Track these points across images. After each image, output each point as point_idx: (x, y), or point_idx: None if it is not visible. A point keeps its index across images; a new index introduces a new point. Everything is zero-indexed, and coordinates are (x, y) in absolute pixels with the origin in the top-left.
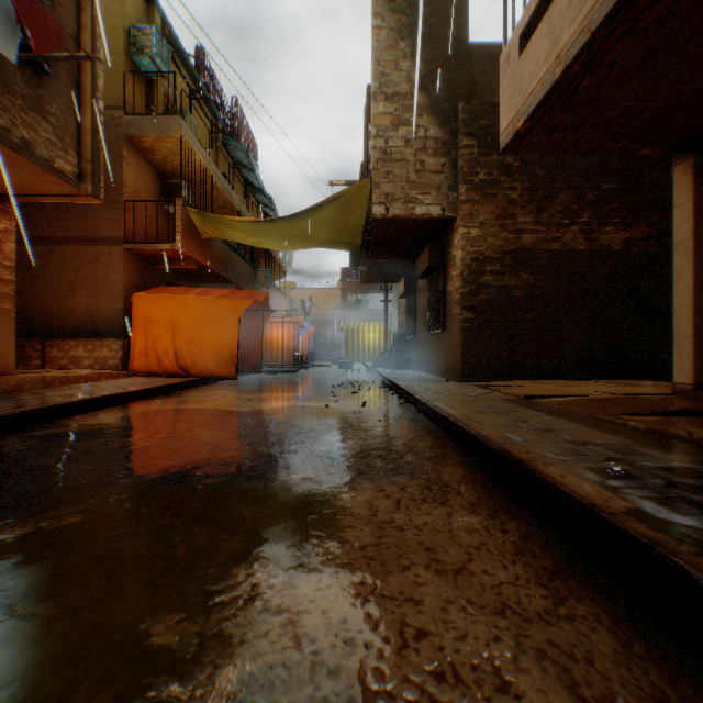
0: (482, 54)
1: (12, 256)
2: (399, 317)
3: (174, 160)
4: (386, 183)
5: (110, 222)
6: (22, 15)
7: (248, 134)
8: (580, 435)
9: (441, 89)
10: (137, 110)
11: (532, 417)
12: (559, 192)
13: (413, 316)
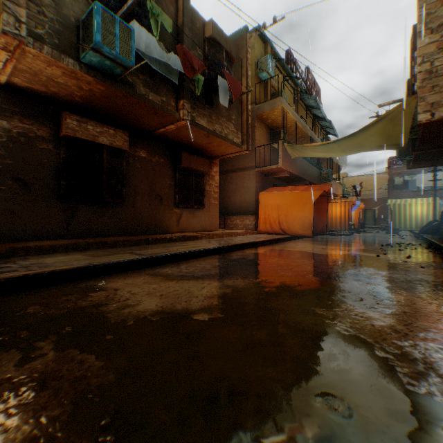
0: None
1: (217, 182)
2: None
3: (276, 120)
4: (430, 96)
5: (249, 159)
6: (230, 88)
7: (315, 86)
8: None
9: None
10: (260, 100)
11: None
12: None
13: None
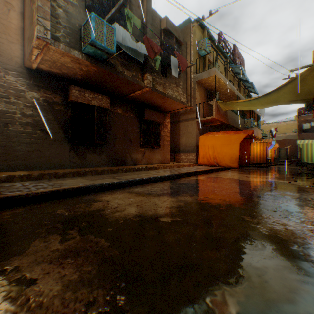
0: None
1: (169, 129)
2: None
3: (211, 84)
4: None
5: (191, 112)
6: (179, 64)
7: (240, 57)
8: None
9: None
10: (199, 70)
11: None
12: None
13: None
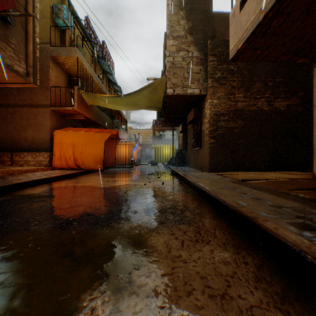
0: (219, 17)
1: None
2: (179, 142)
3: (74, 68)
4: (173, 78)
5: (43, 97)
6: None
7: (110, 58)
8: (276, 201)
9: (199, 34)
10: (57, 44)
11: (248, 191)
12: (255, 82)
13: (186, 141)
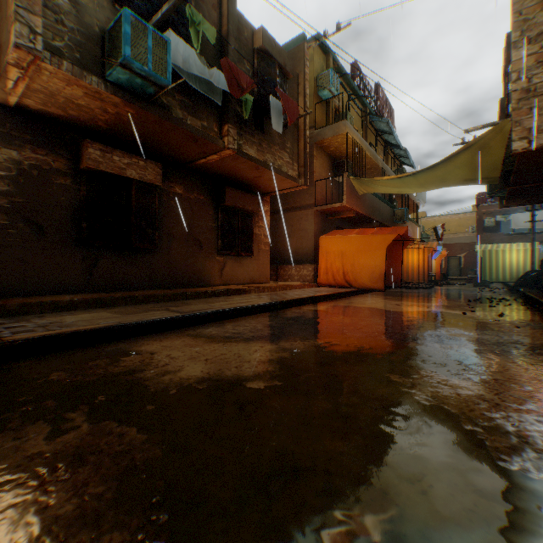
0: None
1: (268, 223)
2: None
3: (340, 148)
4: (527, 119)
5: (306, 196)
6: (285, 110)
7: (387, 106)
8: None
9: None
10: (320, 124)
11: None
12: None
13: None
